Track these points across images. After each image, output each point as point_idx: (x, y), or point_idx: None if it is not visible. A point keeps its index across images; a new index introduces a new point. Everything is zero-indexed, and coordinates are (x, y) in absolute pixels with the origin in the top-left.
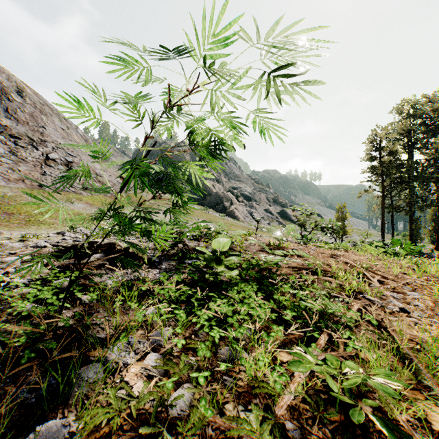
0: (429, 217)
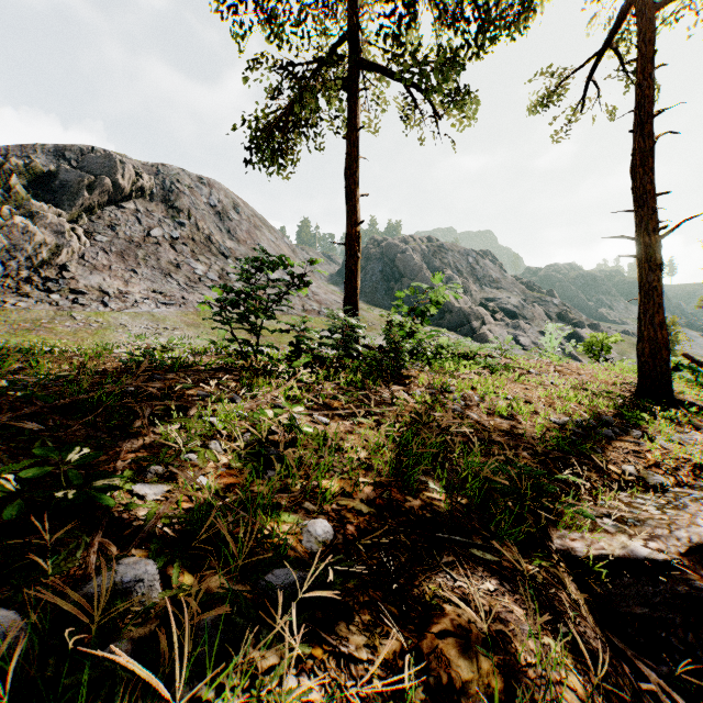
0: None
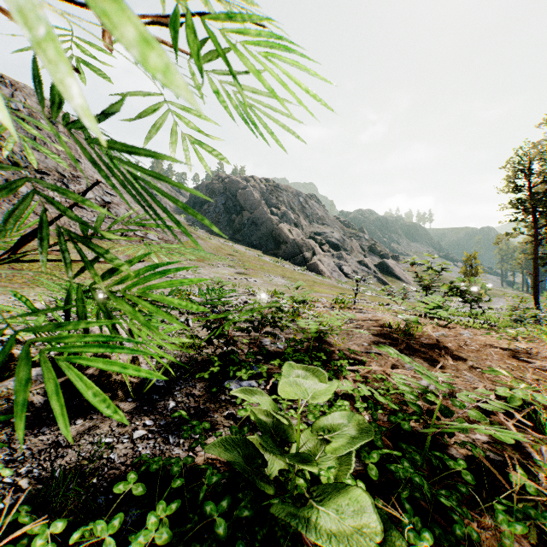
0: None
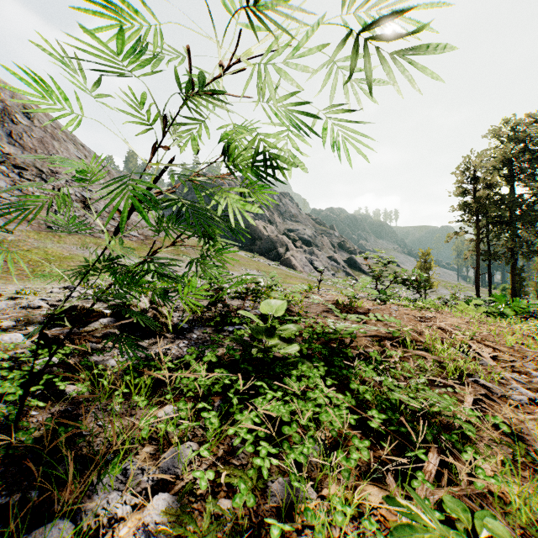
0: (535, 266)
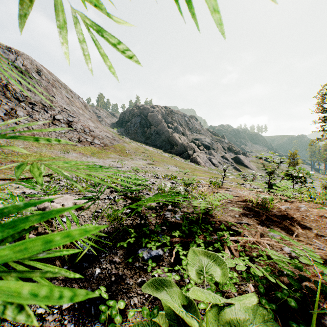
0: None
